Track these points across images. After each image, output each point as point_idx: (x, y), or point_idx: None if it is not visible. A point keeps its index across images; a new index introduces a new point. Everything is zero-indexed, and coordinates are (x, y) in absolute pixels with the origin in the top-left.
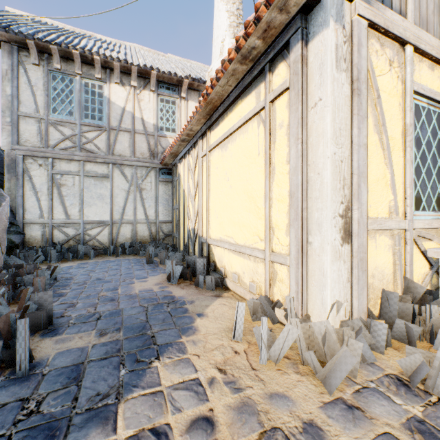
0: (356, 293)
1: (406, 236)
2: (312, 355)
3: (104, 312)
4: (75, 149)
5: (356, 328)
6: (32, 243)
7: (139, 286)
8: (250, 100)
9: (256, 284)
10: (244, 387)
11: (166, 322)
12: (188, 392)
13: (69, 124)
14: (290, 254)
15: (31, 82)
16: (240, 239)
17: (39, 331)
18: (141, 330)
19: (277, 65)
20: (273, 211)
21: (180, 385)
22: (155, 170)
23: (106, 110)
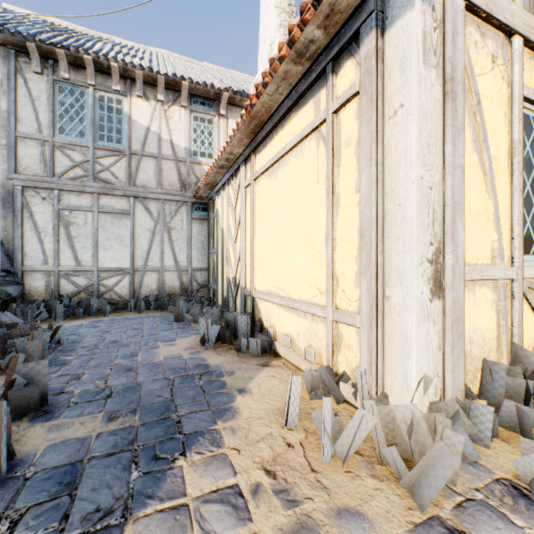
0: (450, 365)
1: (514, 289)
2: (394, 453)
3: (117, 387)
4: (88, 179)
5: (451, 412)
6: (34, 296)
7: (164, 351)
8: (307, 112)
9: (314, 351)
10: (301, 499)
11: (197, 401)
12: (223, 506)
13: (80, 147)
14: (360, 311)
15: (32, 95)
16: (294, 292)
17: (29, 414)
18: (164, 412)
19: (342, 64)
20: (338, 255)
21: (212, 495)
22: (186, 205)
23: (126, 130)
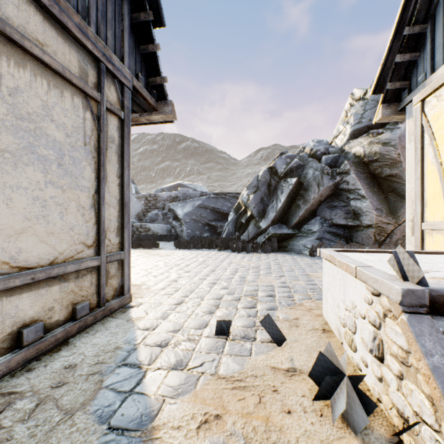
0: None
1: None
2: None
3: None
4: None
5: None
6: None
7: None
8: None
9: None
10: None
11: None
12: None
13: None
14: None
15: None
16: None
17: None
18: None
19: None
20: None
21: None
22: None
23: None
